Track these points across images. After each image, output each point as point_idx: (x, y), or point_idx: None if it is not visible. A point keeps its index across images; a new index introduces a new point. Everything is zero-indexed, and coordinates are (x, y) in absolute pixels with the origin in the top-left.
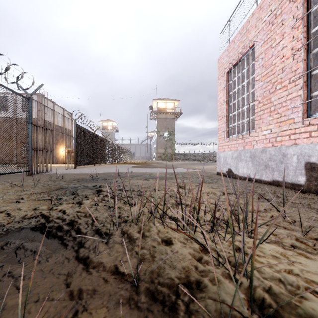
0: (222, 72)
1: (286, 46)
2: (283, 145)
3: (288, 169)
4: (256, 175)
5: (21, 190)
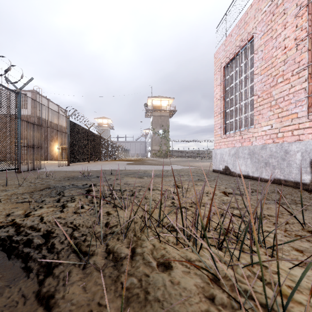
0: (218, 67)
1: (288, 36)
2: (285, 142)
3: (291, 167)
4: (255, 172)
5: (3, 190)
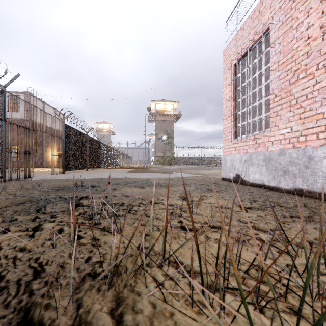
0: (228, 65)
1: (312, 24)
2: (308, 146)
3: (317, 176)
4: (271, 181)
5: None
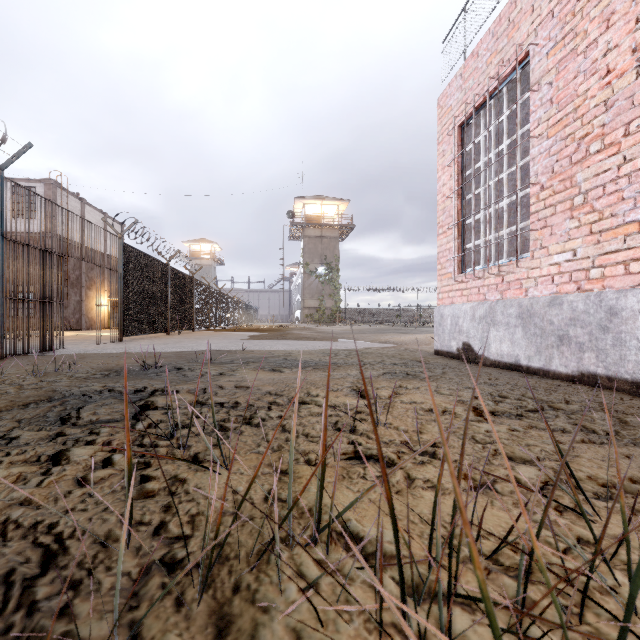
0: (448, 127)
1: (617, 45)
2: (608, 288)
3: (625, 347)
4: (534, 358)
5: None
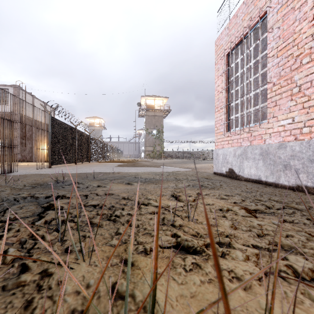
0: (220, 56)
1: None
2: (313, 138)
3: None
4: (269, 177)
5: None
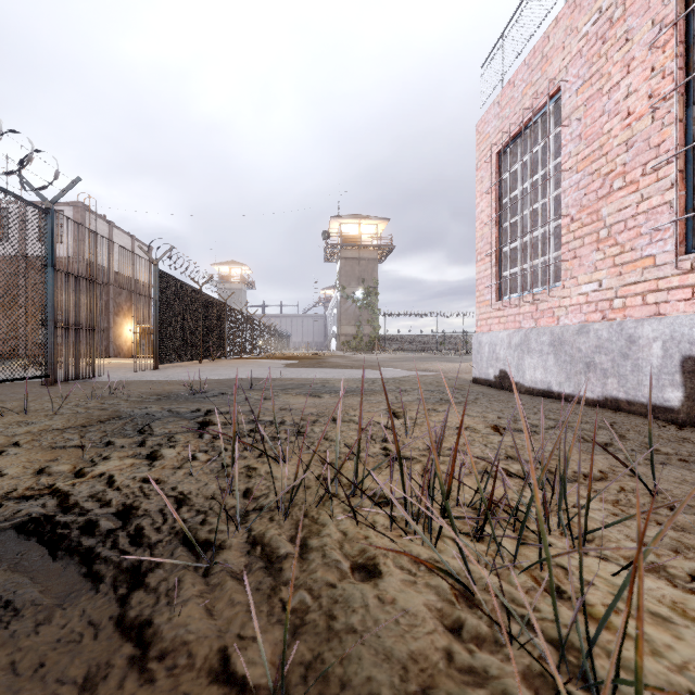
0: (486, 154)
1: (636, 90)
2: (629, 318)
3: (642, 373)
4: (564, 385)
5: (20, 421)
